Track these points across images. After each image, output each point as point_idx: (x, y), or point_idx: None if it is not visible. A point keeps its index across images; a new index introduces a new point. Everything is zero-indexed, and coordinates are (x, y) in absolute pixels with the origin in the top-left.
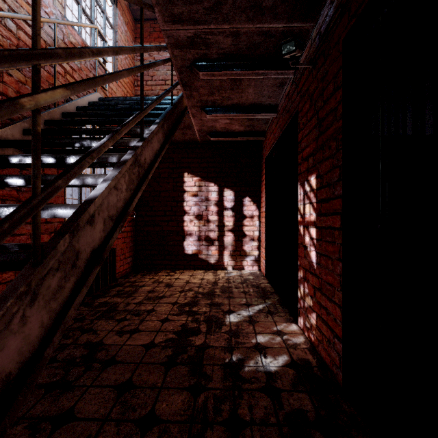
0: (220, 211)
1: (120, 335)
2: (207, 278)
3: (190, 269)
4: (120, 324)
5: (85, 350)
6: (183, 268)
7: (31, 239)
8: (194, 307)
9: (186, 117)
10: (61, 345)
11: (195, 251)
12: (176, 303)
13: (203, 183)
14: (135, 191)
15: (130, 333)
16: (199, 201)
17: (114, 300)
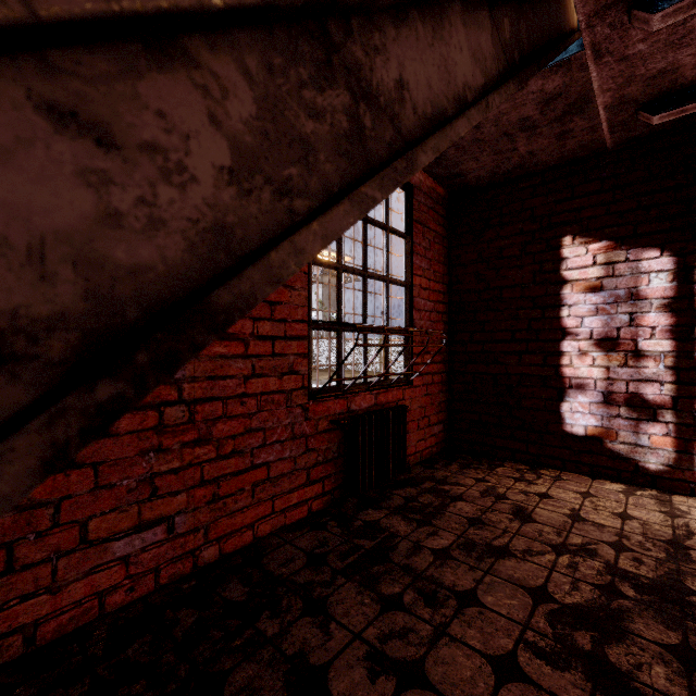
0: (680, 327)
1: (371, 671)
2: (641, 516)
3: (579, 474)
4: (383, 619)
5: (281, 690)
6: (560, 467)
7: (245, 385)
8: (610, 644)
9: (572, 70)
10: (254, 633)
11: (594, 430)
12: (545, 595)
13: (620, 253)
14: (320, 208)
15: (398, 678)
16: (607, 302)
17: (392, 525)
